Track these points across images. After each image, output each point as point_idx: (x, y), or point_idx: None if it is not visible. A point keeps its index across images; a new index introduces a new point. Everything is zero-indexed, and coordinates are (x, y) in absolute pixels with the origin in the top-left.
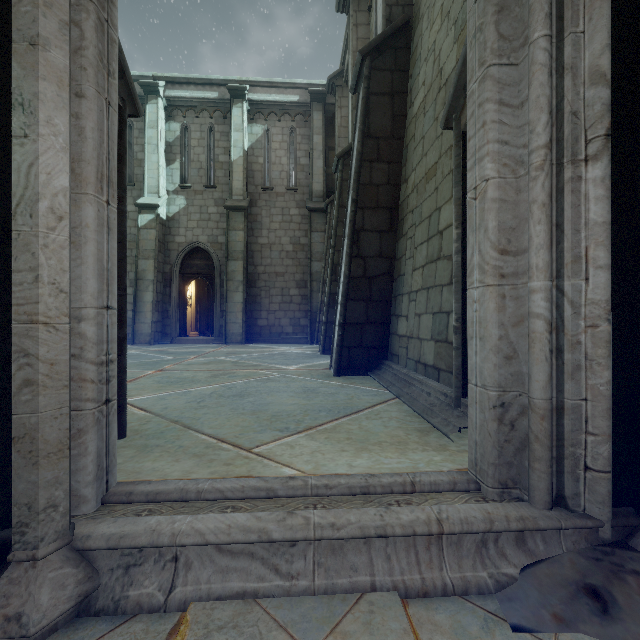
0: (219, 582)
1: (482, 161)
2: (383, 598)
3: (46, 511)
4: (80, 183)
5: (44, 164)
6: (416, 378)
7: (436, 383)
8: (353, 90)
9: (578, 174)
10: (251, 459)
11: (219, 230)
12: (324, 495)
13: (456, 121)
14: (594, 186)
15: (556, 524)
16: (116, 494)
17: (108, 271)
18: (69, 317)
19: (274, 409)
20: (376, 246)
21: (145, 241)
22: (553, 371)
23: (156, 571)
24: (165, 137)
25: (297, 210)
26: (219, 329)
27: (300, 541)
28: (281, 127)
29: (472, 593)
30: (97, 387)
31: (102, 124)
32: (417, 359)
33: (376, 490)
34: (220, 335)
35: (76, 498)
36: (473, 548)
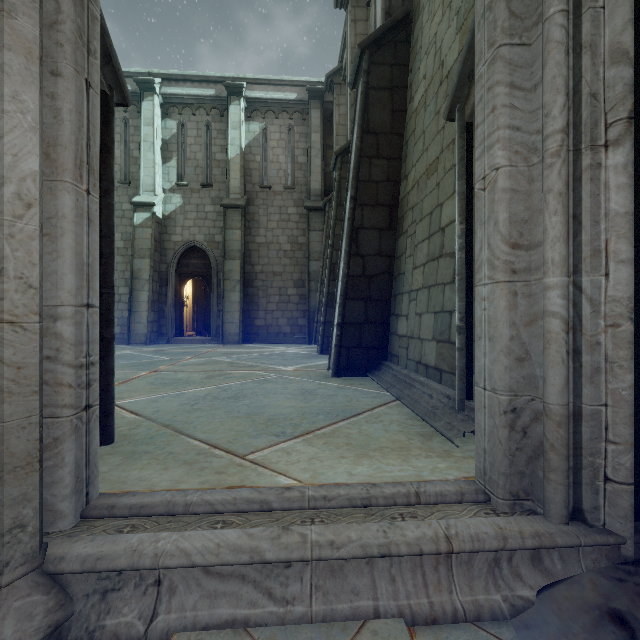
0: (206, 609)
1: (492, 149)
2: (388, 626)
3: (12, 532)
4: (56, 169)
5: (9, 144)
6: (417, 379)
7: (438, 385)
8: (352, 85)
9: (597, 161)
10: (245, 467)
11: (216, 229)
12: (322, 508)
13: (460, 112)
14: (615, 173)
15: (575, 541)
16: (97, 508)
17: (88, 266)
18: (40, 315)
19: (270, 412)
20: (375, 244)
21: (141, 240)
22: (570, 374)
23: (136, 596)
24: (161, 135)
25: (295, 209)
26: (216, 329)
27: (296, 562)
28: (279, 125)
29: (485, 619)
30: (75, 392)
31: (81, 106)
32: (418, 360)
33: (378, 502)
34: (217, 335)
35: (52, 513)
36: (485, 568)
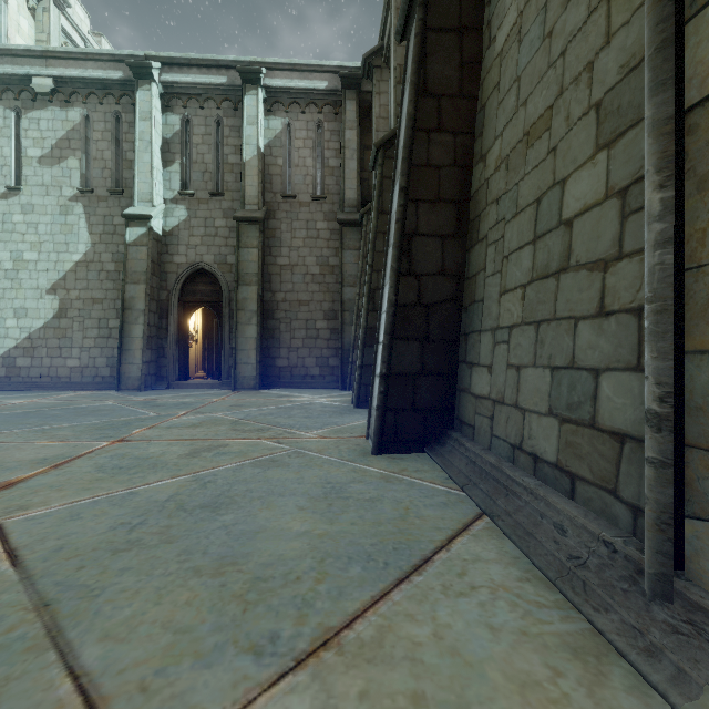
0: None
1: None
2: None
3: None
4: None
5: None
6: (520, 482)
7: (570, 503)
8: (400, 35)
9: None
10: None
11: (228, 248)
12: None
13: None
14: None
15: None
16: None
17: None
18: None
19: (262, 553)
20: (436, 258)
21: (134, 261)
22: None
23: None
24: (161, 132)
25: (325, 223)
26: (228, 371)
27: None
28: (305, 121)
29: None
30: None
31: None
32: (515, 442)
33: None
34: (229, 378)
35: None
36: None
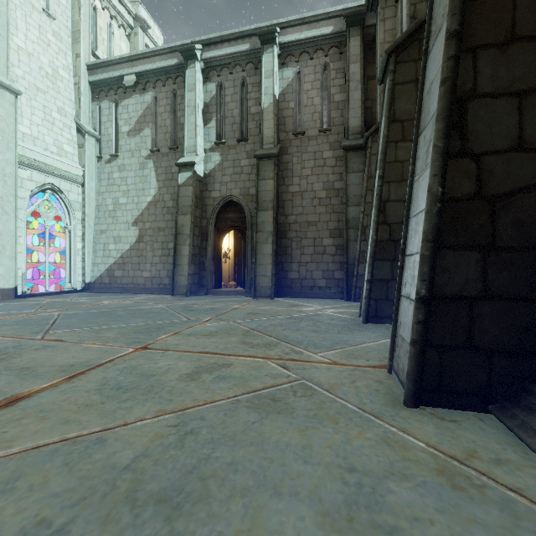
0: None
1: None
2: None
3: None
4: None
5: None
6: None
7: None
8: None
9: None
10: None
11: (250, 182)
12: None
13: None
14: None
15: None
16: None
17: None
18: None
19: None
20: (508, 127)
21: (183, 198)
22: None
23: None
24: (203, 99)
25: (331, 152)
26: (250, 281)
27: None
28: (313, 65)
29: None
30: None
31: None
32: None
33: None
34: (251, 288)
35: None
36: None
